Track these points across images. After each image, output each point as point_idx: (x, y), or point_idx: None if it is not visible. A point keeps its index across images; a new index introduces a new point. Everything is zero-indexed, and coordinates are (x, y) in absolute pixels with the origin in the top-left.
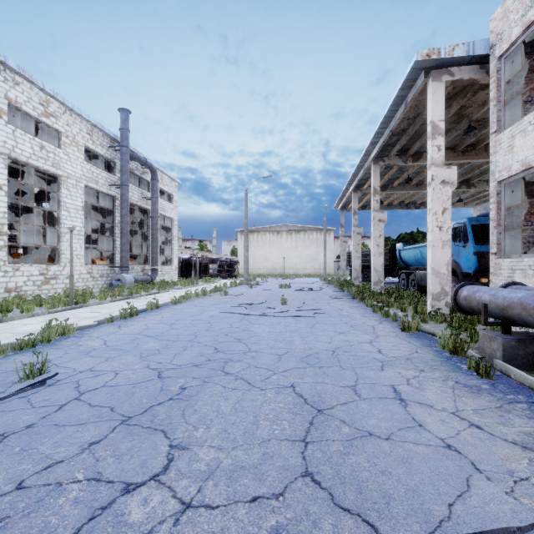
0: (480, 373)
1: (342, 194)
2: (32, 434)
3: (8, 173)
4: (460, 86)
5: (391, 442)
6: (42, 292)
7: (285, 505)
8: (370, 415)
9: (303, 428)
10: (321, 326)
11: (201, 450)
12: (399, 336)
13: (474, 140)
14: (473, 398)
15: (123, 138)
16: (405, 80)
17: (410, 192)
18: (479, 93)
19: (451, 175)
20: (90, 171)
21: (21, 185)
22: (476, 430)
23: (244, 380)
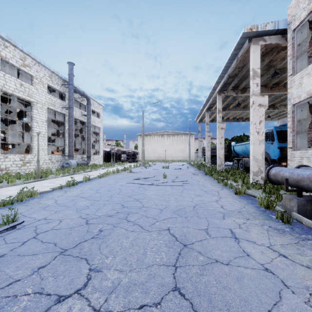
0: (283, 221)
1: (199, 113)
2: (3, 261)
3: (3, 101)
4: (270, 48)
5: (230, 267)
6: (22, 171)
7: (161, 311)
8: (217, 248)
9: (174, 257)
10: (187, 191)
11: (109, 272)
12: (233, 197)
13: (277, 81)
14: (280, 237)
15: (70, 80)
16: (237, 44)
17: (239, 111)
18: (281, 52)
19: (265, 101)
20: (50, 99)
21: (10, 108)
22: (283, 259)
23: (138, 225)
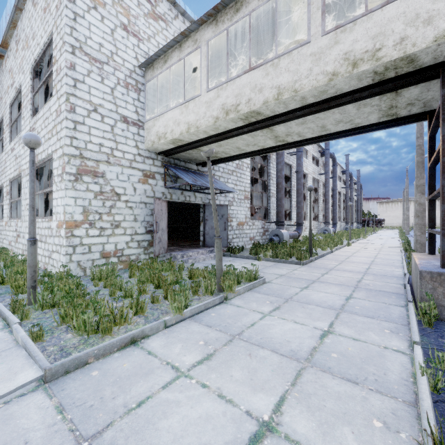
0: None
1: None
2: None
3: None
4: None
5: None
6: None
7: None
8: None
9: None
10: None
11: None
12: None
13: None
14: None
15: (358, 179)
16: None
17: None
18: None
19: None
20: None
21: None
22: None
23: None
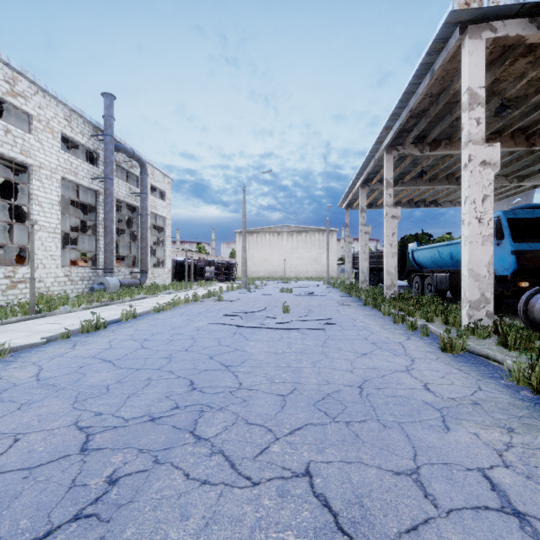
0: None
1: (348, 191)
2: None
3: None
4: (499, 50)
5: None
6: (8, 298)
7: None
8: None
9: None
10: (335, 344)
11: None
12: (442, 360)
13: (500, 126)
14: None
15: (106, 126)
16: (434, 40)
17: (421, 188)
18: (518, 62)
19: (494, 155)
20: (68, 161)
21: (1, 181)
22: None
23: (224, 456)
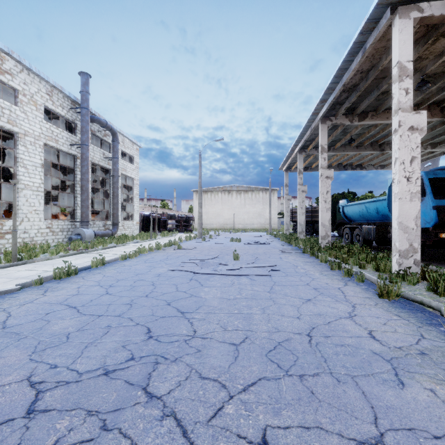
0: None
1: (287, 156)
2: None
3: None
4: (423, 30)
5: None
6: None
7: None
8: None
9: None
10: (281, 289)
11: None
12: (380, 306)
13: (419, 99)
14: None
15: (83, 101)
16: (367, 20)
17: (349, 154)
18: (439, 41)
19: (421, 121)
20: (50, 130)
21: None
22: None
23: (175, 420)
